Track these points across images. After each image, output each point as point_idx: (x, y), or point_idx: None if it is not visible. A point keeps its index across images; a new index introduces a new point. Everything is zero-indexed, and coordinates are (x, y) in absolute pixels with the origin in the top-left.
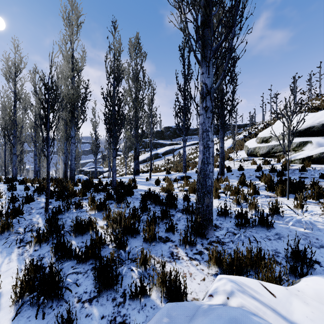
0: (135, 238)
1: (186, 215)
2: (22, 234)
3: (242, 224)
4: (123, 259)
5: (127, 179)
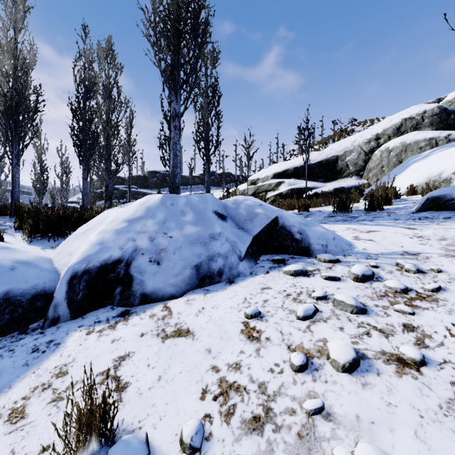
0: None
1: None
2: None
3: None
4: None
5: None
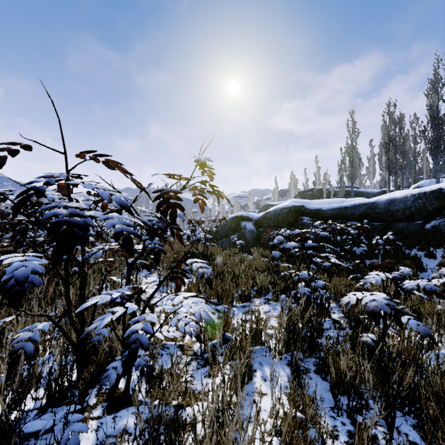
0: None
1: None
2: None
3: None
4: None
5: None
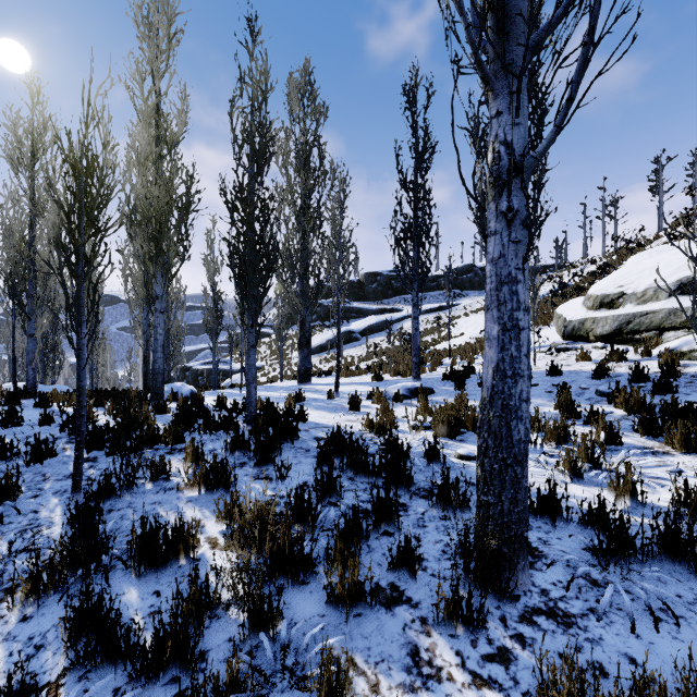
0: (303, 587)
1: (440, 510)
2: (0, 562)
3: (611, 549)
4: (268, 670)
5: (283, 394)
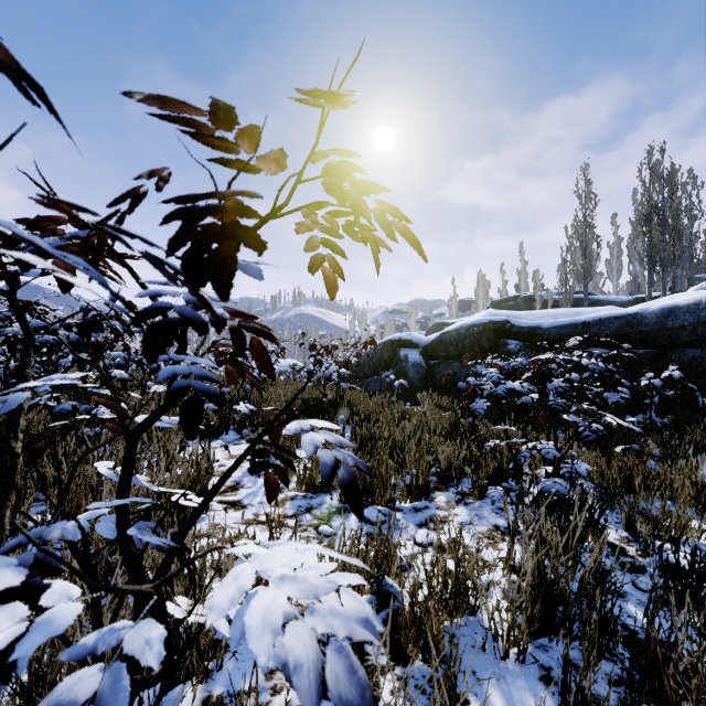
0: None
1: None
2: None
3: None
4: None
5: None
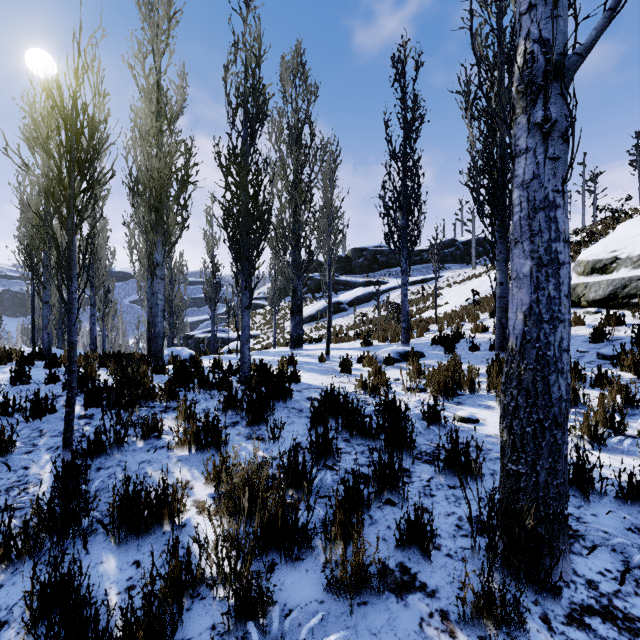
0: (298, 563)
1: (448, 477)
2: None
3: None
4: None
5: (276, 358)
